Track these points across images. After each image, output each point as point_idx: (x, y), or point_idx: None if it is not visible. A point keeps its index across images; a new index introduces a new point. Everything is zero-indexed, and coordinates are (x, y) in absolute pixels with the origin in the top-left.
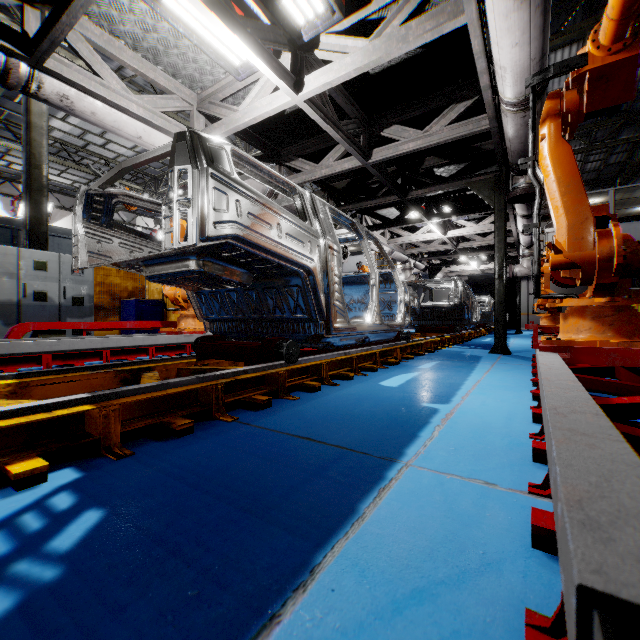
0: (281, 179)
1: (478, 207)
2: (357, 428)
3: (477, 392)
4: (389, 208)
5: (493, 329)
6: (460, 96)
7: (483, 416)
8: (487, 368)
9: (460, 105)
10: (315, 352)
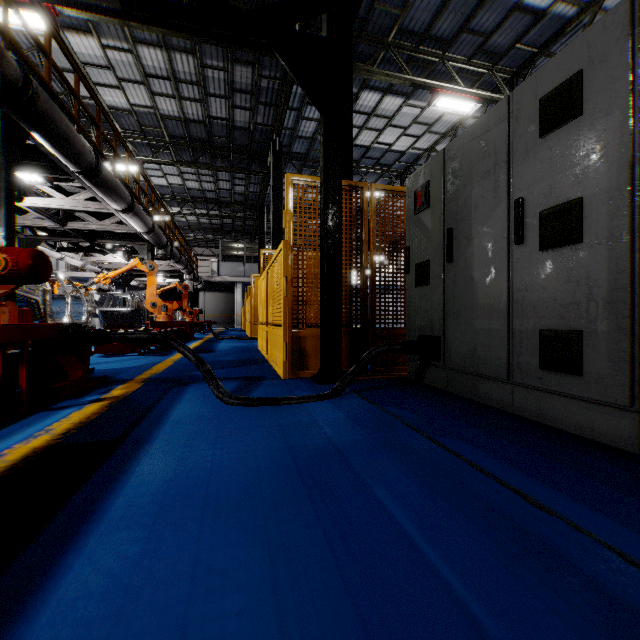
0: None
1: None
2: None
3: None
4: None
5: None
6: None
7: None
8: None
9: None
10: None
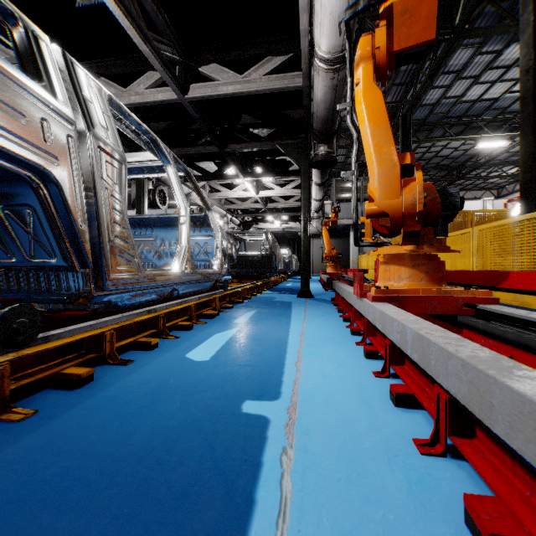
0: None
1: (285, 171)
2: (122, 516)
3: (308, 352)
4: (209, 162)
5: (291, 275)
6: (277, 49)
7: (335, 403)
8: (303, 315)
9: (277, 58)
10: (98, 314)
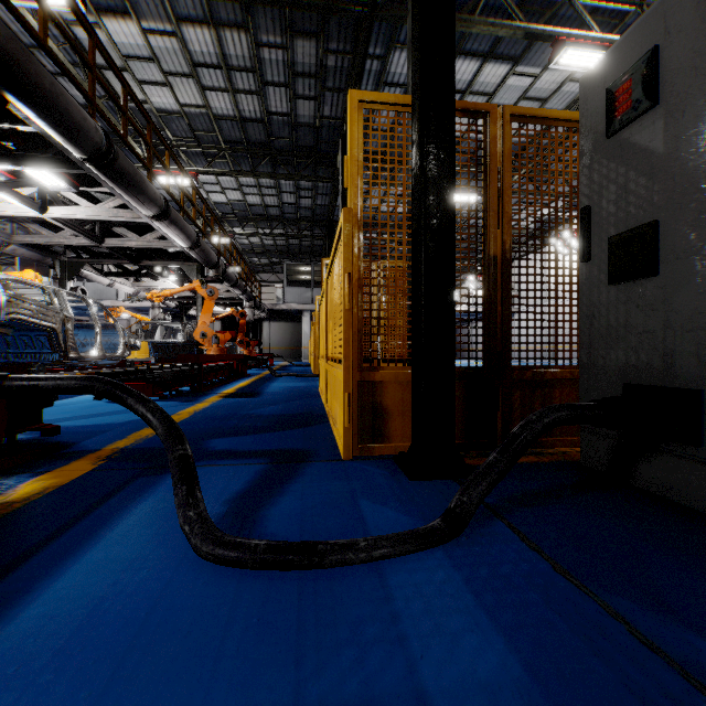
0: (41, 287)
1: None
2: None
3: None
4: None
5: None
6: None
7: None
8: None
9: None
10: (59, 371)
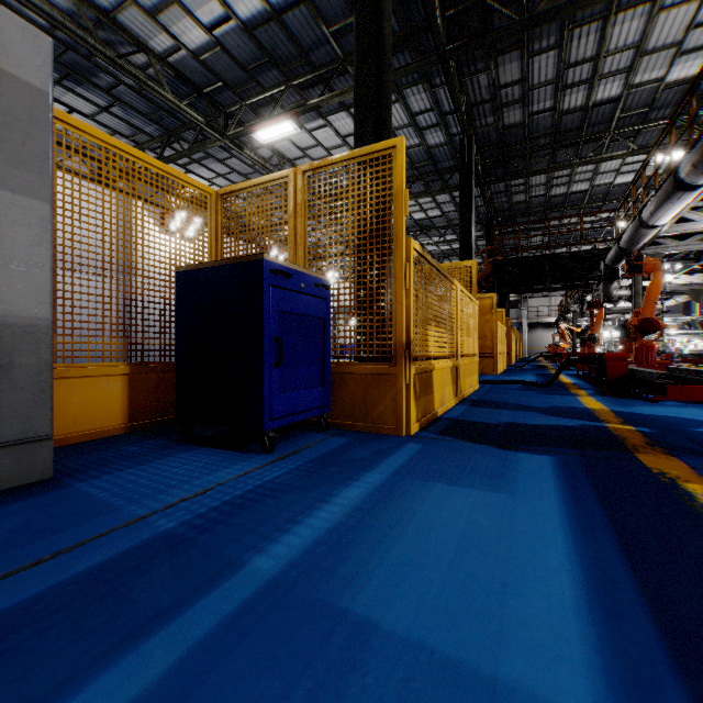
0: None
1: None
2: None
3: None
4: None
5: None
6: None
7: None
8: None
9: None
10: None
